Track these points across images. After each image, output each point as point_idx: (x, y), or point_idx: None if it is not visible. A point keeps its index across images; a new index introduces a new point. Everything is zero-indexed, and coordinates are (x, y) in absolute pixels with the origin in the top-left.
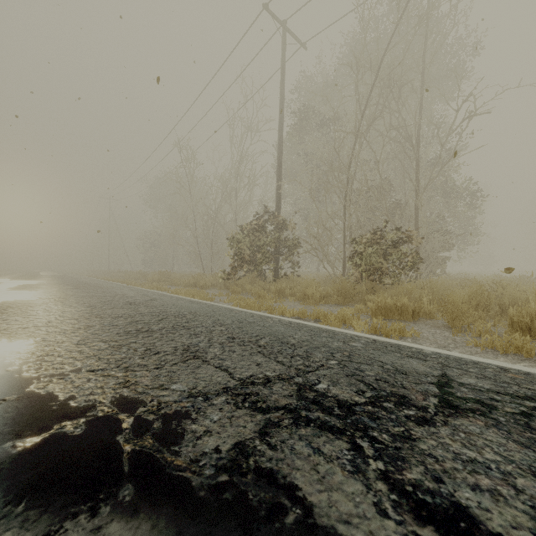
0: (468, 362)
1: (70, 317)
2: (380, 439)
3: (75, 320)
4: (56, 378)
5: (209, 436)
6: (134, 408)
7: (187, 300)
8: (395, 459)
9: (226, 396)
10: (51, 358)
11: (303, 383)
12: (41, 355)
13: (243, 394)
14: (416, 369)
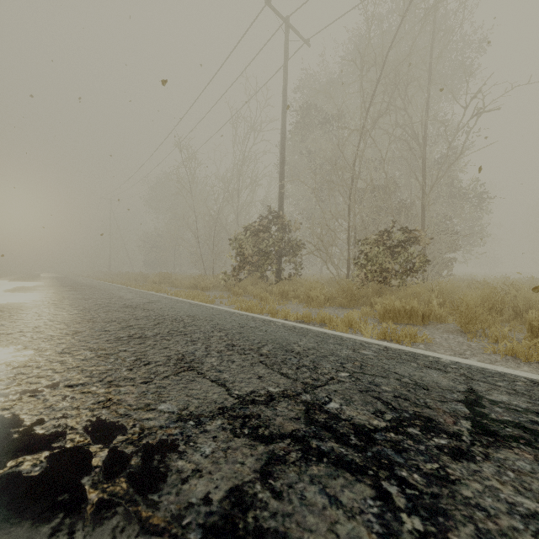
0: (493, 373)
1: (60, 322)
2: (411, 481)
3: (65, 325)
4: (27, 395)
5: (198, 478)
6: (111, 436)
7: (186, 302)
8: (435, 513)
9: (222, 419)
10: (28, 369)
11: (312, 401)
12: (17, 366)
13: (242, 416)
14: (438, 383)
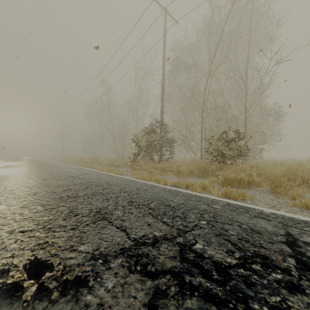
0: (299, 221)
1: (27, 186)
2: None
3: (29, 188)
4: None
5: None
6: (41, 273)
7: (106, 174)
8: None
9: (122, 258)
10: None
11: (183, 243)
12: None
13: (136, 255)
14: (266, 229)
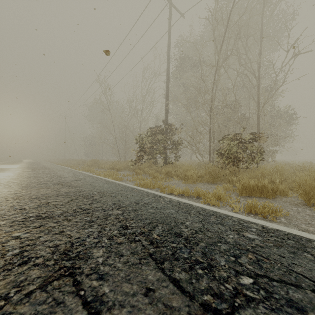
0: None
1: None
2: None
3: None
4: None
5: None
6: None
7: (102, 180)
8: None
9: None
10: None
11: None
12: None
13: None
14: None
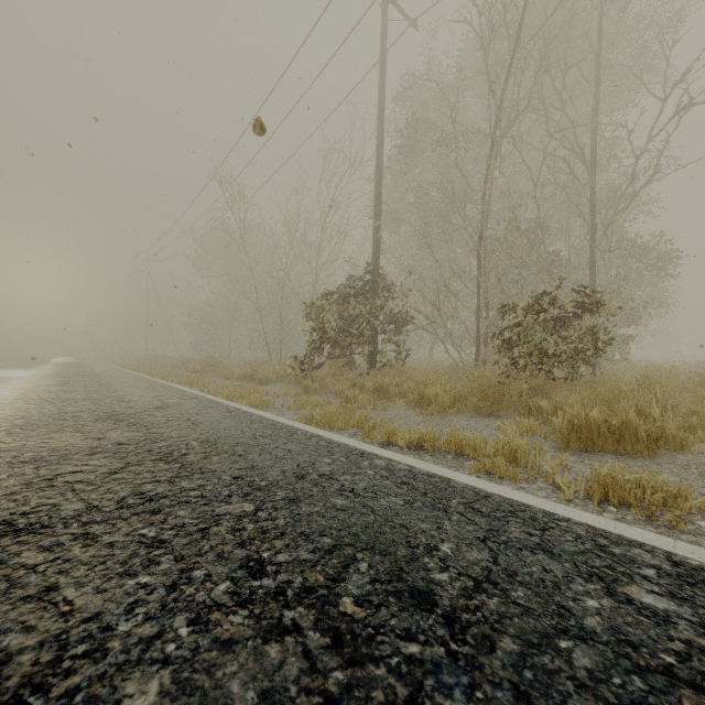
0: None
1: None
2: None
3: None
4: None
5: None
6: None
7: (222, 407)
8: None
9: None
10: None
11: None
12: None
13: None
14: None
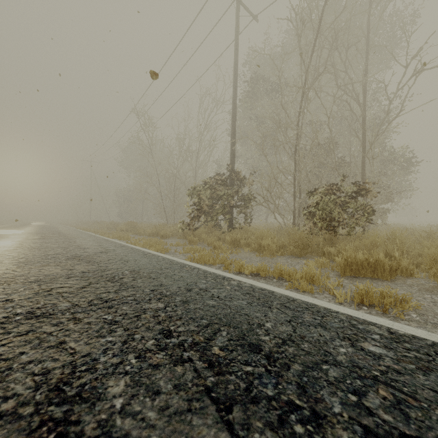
0: None
1: None
2: None
3: None
4: None
5: None
6: None
7: (140, 252)
8: None
9: None
10: None
11: None
12: None
13: None
14: None
